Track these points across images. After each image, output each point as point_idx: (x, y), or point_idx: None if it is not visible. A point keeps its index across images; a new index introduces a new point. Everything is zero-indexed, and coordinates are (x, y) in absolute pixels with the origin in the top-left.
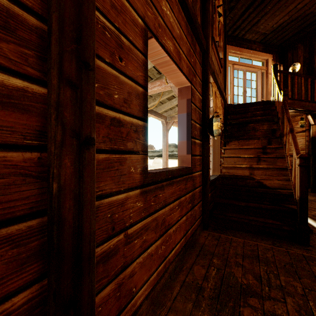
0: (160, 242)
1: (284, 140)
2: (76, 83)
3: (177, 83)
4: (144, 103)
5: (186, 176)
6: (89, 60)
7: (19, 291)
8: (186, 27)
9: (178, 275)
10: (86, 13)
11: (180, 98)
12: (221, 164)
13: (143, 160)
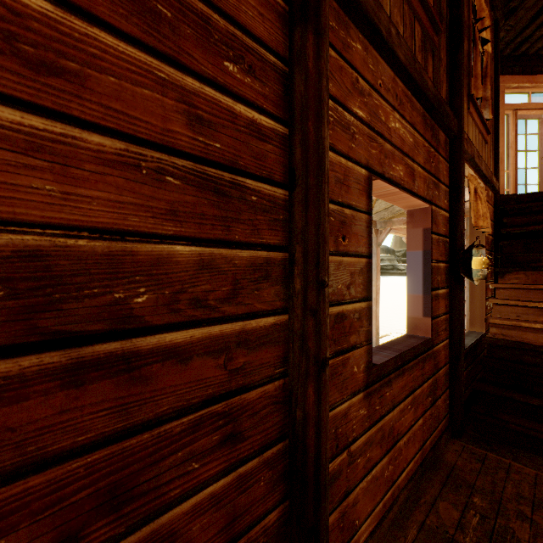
0: (386, 460)
1: None
2: (316, 308)
3: (407, 206)
4: (367, 276)
5: (423, 355)
6: (324, 277)
7: (273, 509)
8: (423, 120)
9: (413, 511)
10: (323, 229)
11: (411, 227)
12: (487, 319)
13: (367, 352)
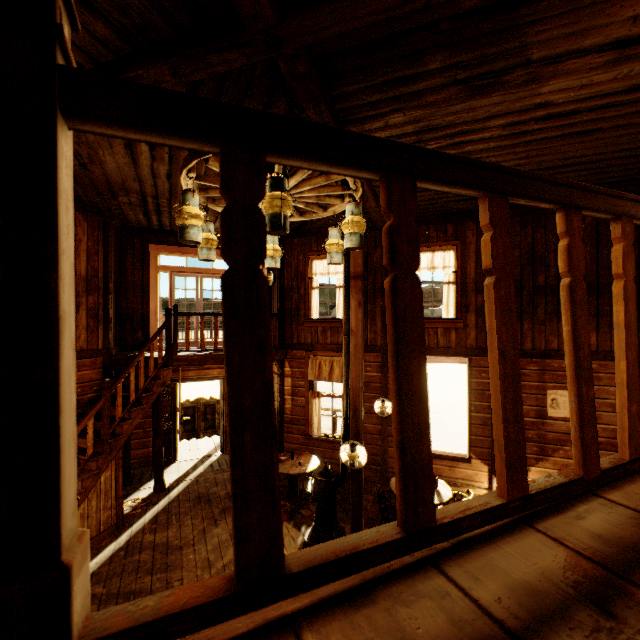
0: None
1: (87, 454)
2: None
3: None
4: None
5: None
6: None
7: None
8: None
9: None
10: None
11: None
12: None
13: None
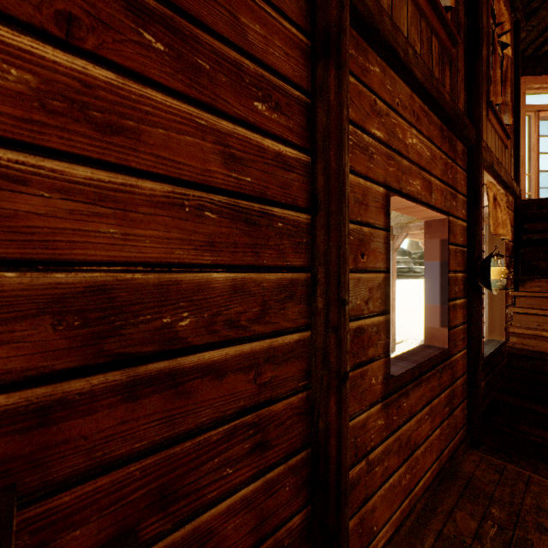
0: (403, 469)
1: None
2: (337, 325)
3: (424, 217)
4: (385, 290)
5: (441, 365)
6: (345, 295)
7: (297, 513)
8: (440, 133)
9: (430, 519)
10: (343, 251)
11: (428, 238)
12: (507, 328)
13: (385, 364)
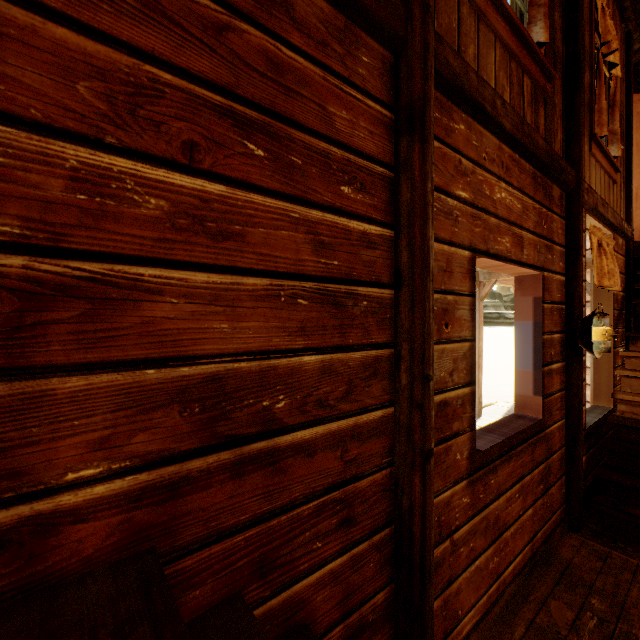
0: (491, 551)
1: None
2: (422, 402)
3: (515, 273)
4: (471, 360)
5: (534, 438)
6: (429, 371)
7: (380, 590)
8: (533, 181)
9: (521, 607)
10: (428, 326)
11: (519, 295)
12: (614, 394)
13: (470, 439)
